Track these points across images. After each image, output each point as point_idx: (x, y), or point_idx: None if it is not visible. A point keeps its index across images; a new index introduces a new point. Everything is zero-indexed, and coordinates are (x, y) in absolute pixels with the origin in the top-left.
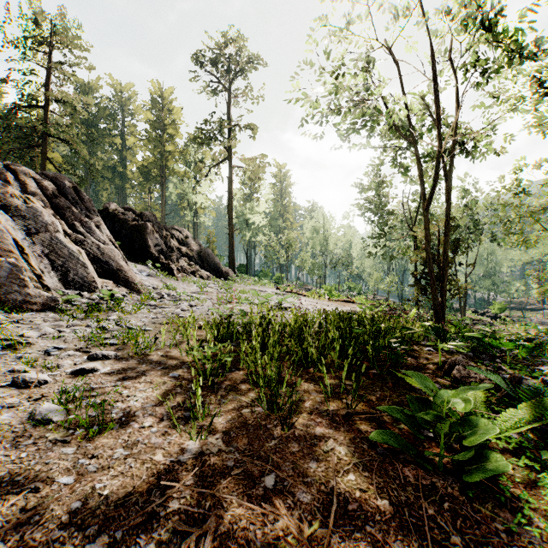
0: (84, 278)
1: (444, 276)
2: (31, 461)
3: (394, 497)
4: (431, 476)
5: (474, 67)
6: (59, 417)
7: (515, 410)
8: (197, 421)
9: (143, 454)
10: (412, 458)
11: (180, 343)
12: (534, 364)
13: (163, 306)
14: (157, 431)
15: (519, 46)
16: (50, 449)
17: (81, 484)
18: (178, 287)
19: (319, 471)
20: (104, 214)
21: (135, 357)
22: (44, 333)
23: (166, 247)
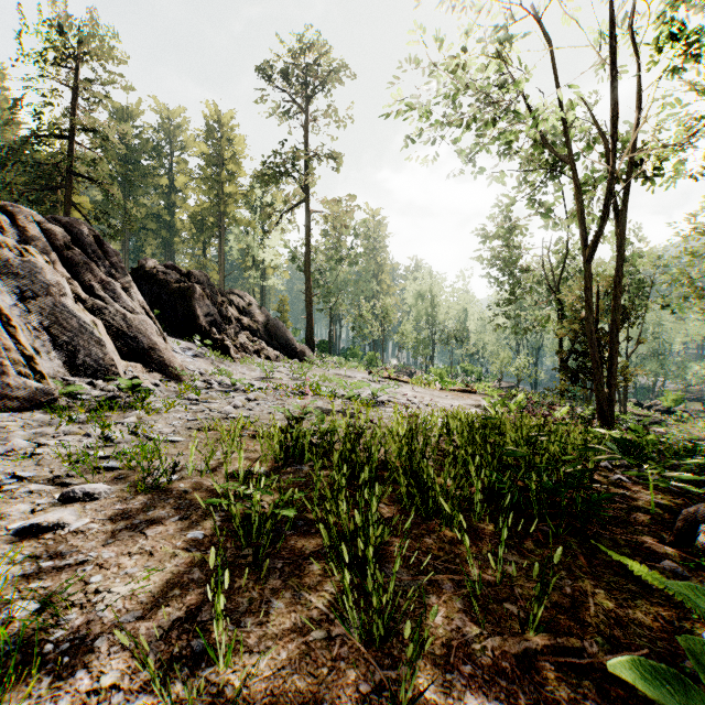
0: (99, 361)
1: (613, 357)
2: None
3: None
4: None
5: (660, 51)
6: None
7: None
8: (214, 669)
9: None
10: None
11: (220, 466)
12: None
13: (209, 400)
14: (122, 703)
15: None
16: None
17: None
18: (235, 371)
19: None
20: (138, 274)
21: (140, 495)
22: (12, 448)
23: (221, 317)
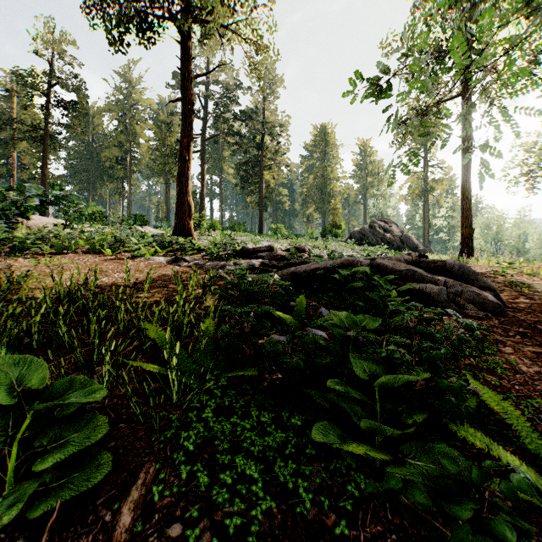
0: None
1: None
2: None
3: None
4: None
5: None
6: None
7: None
8: None
9: None
10: None
11: None
12: None
13: None
14: None
15: None
16: None
17: None
18: None
19: None
20: None
21: None
22: None
23: None
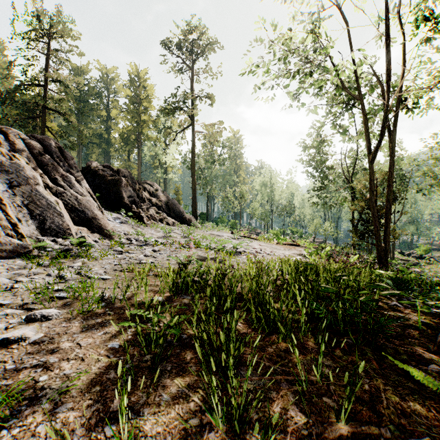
0: (60, 226)
1: (387, 223)
2: None
3: None
4: None
5: (418, 27)
6: None
7: None
8: None
9: None
10: None
11: (133, 296)
12: None
13: (129, 251)
14: None
15: None
16: None
17: None
18: (147, 232)
19: None
20: (86, 171)
21: (79, 316)
22: None
23: (138, 198)
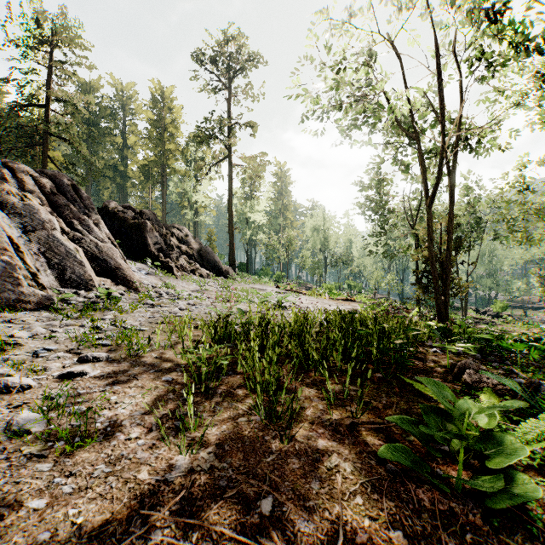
0: (81, 277)
1: (447, 274)
2: (0, 479)
3: (408, 526)
4: (449, 499)
5: (478, 61)
6: (38, 427)
7: (537, 421)
8: (188, 432)
9: (126, 471)
10: (425, 477)
11: (176, 344)
12: (544, 366)
13: (161, 304)
14: (144, 443)
15: (525, 39)
16: (24, 466)
17: (53, 509)
18: (177, 285)
19: (322, 493)
20: (103, 212)
21: (128, 359)
22: (36, 333)
23: (166, 245)
